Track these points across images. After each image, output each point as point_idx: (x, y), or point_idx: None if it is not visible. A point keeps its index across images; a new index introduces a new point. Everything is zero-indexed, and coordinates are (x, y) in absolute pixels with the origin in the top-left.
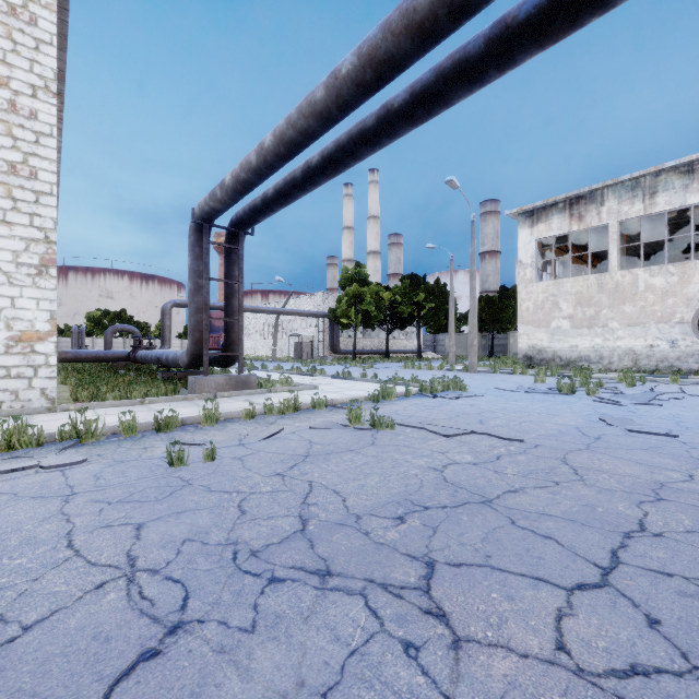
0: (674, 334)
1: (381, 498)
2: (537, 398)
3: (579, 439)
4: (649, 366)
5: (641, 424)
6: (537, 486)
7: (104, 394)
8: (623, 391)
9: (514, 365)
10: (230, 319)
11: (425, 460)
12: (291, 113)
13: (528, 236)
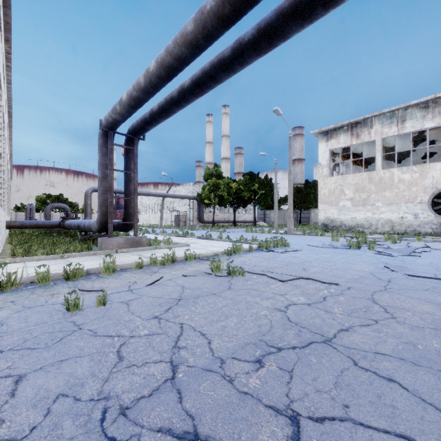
0: (416, 210)
1: (240, 340)
2: (337, 251)
3: (377, 282)
4: (401, 230)
5: (413, 270)
6: (362, 324)
7: (34, 251)
8: (390, 246)
9: (316, 230)
10: (128, 198)
11: (270, 302)
12: (168, 43)
13: (324, 147)
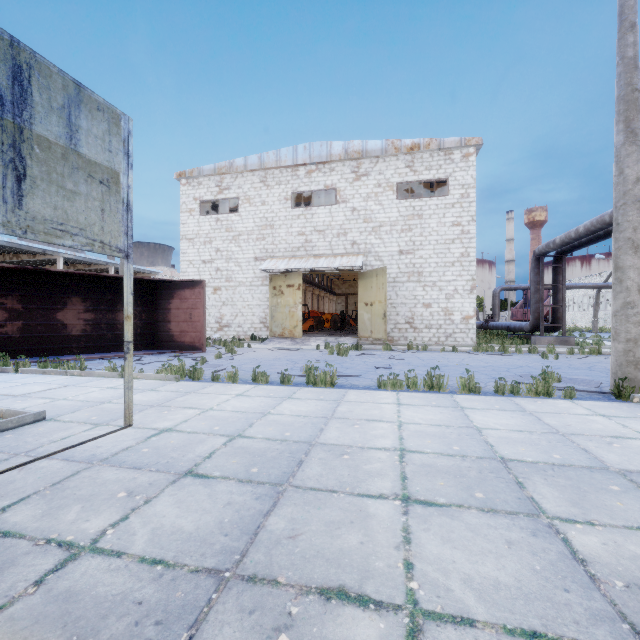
0: None
1: None
2: None
3: None
4: None
5: None
6: None
7: (492, 342)
8: None
9: None
10: (556, 306)
11: None
12: (592, 221)
13: None
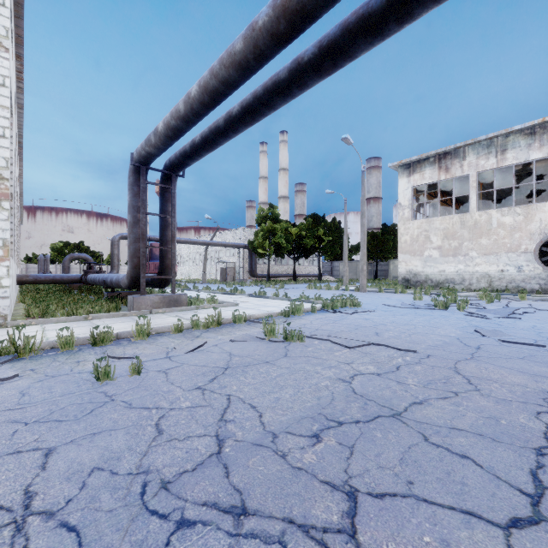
0: (520, 261)
1: (296, 413)
2: (419, 312)
3: (463, 349)
4: (500, 286)
5: (510, 335)
6: (439, 397)
7: (52, 311)
8: (485, 307)
9: (395, 286)
10: (164, 247)
11: (333, 371)
12: (213, 64)
13: (406, 184)
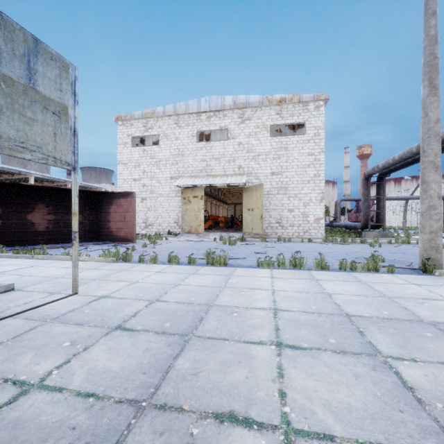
0: None
1: None
2: None
3: None
4: None
5: None
6: None
7: (336, 236)
8: None
9: None
10: (379, 211)
11: None
12: (404, 152)
13: None
